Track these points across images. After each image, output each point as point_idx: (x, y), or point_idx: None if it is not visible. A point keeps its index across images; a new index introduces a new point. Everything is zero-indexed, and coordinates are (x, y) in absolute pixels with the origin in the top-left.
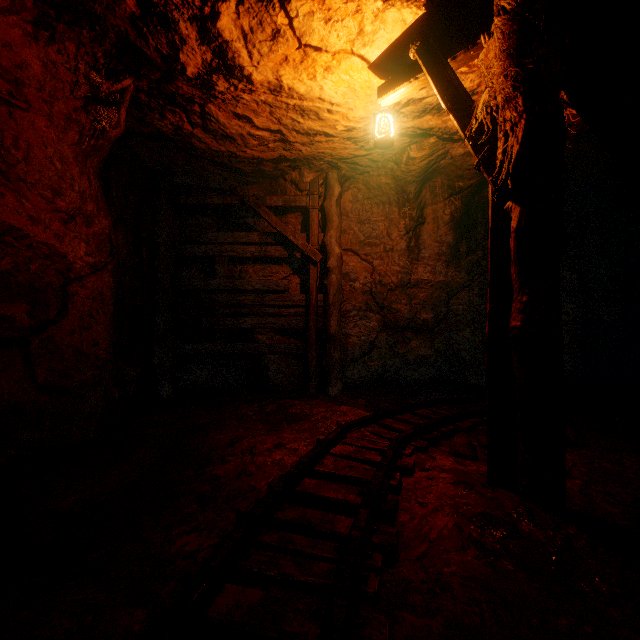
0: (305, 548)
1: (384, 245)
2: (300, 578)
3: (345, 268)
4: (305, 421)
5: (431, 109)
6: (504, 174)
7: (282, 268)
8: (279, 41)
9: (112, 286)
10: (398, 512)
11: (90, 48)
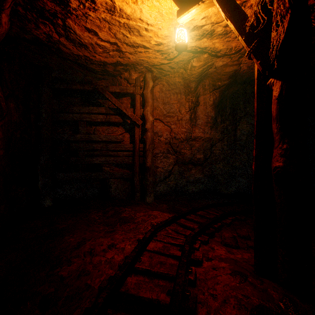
0: None
1: (177, 117)
2: None
3: (155, 129)
4: (131, 223)
5: (207, 34)
6: (274, 54)
7: (119, 128)
8: None
9: (2, 137)
10: (197, 305)
11: None
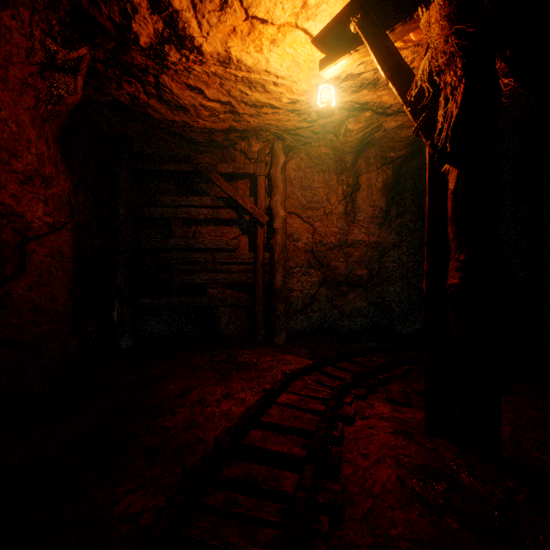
0: (250, 511)
1: (324, 209)
2: (244, 548)
3: (289, 229)
4: (252, 370)
5: (368, 84)
6: (444, 137)
7: (232, 229)
8: (227, 12)
9: (71, 244)
10: (341, 464)
11: (44, 15)
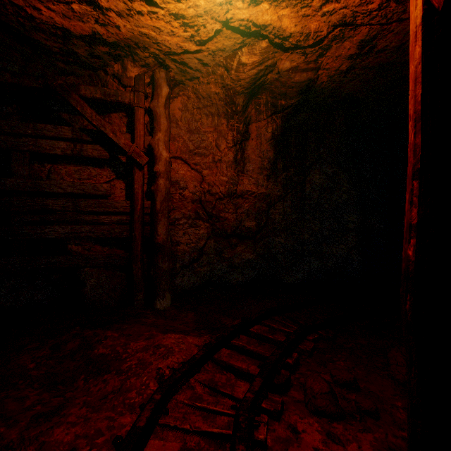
0: None
1: (213, 156)
2: None
3: (175, 176)
4: (112, 373)
5: None
6: None
7: (104, 171)
8: None
9: None
10: None
11: None
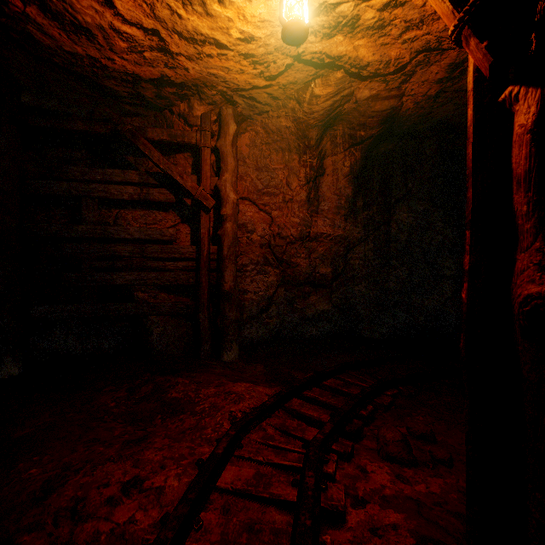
0: None
1: (283, 195)
2: None
3: (242, 218)
4: (187, 414)
5: (344, 25)
6: (539, 10)
7: (169, 215)
8: None
9: None
10: None
11: None
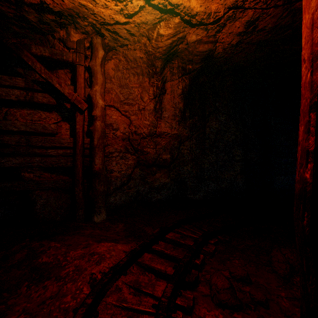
0: None
1: (138, 105)
2: None
3: (109, 120)
4: (51, 280)
5: None
6: None
7: (52, 115)
8: None
9: None
10: None
11: None
